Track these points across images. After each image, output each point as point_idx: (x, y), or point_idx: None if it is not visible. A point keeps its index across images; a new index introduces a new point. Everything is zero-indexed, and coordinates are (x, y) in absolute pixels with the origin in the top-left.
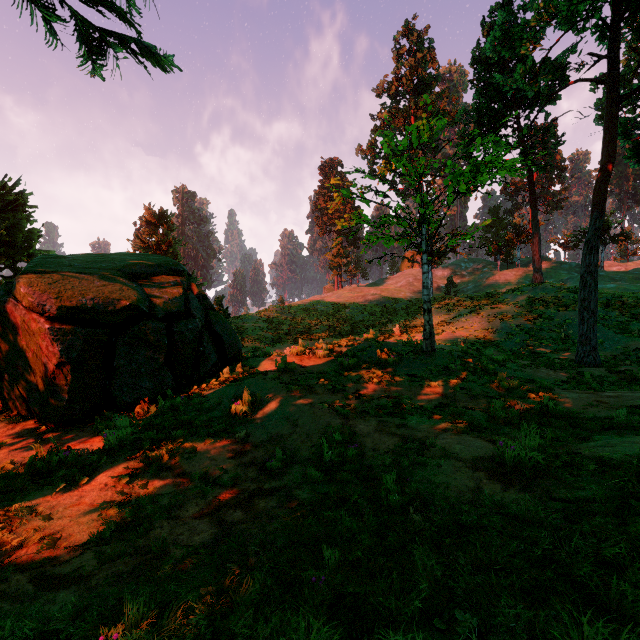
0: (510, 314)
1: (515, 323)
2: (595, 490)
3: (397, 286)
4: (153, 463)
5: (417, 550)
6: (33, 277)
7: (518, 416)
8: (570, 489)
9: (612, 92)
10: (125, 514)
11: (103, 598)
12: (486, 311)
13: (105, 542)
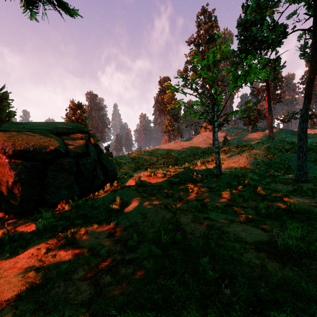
0: (258, 155)
1: (261, 159)
2: None
3: (198, 141)
4: (62, 240)
5: None
6: (0, 133)
7: (274, 212)
8: None
9: (315, 36)
10: (38, 276)
11: None
12: (245, 153)
13: (20, 299)
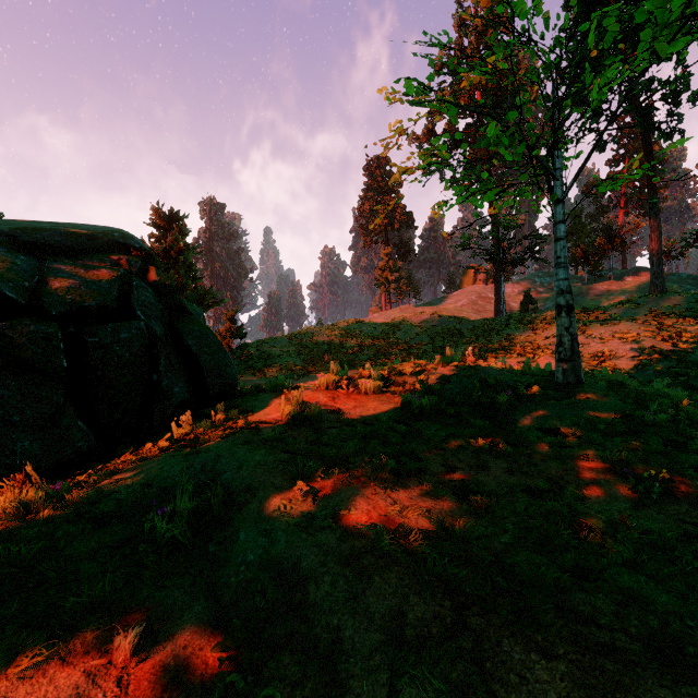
0: (634, 332)
1: (645, 344)
2: None
3: (457, 305)
4: None
5: None
6: None
7: None
8: None
9: None
10: None
11: None
12: (595, 328)
13: None
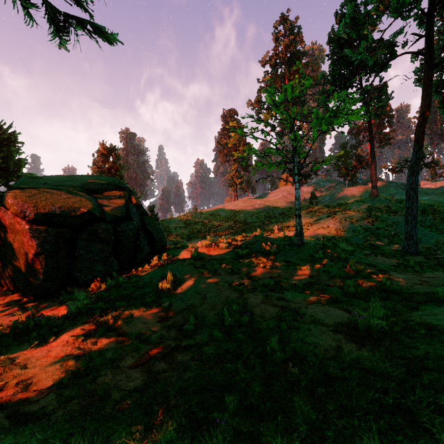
0: (355, 218)
1: (359, 224)
2: (427, 350)
3: (276, 198)
4: (102, 326)
5: (295, 397)
6: (18, 192)
7: (364, 292)
8: (408, 348)
9: (428, 61)
10: (80, 364)
11: (59, 432)
12: (338, 216)
13: (64, 386)
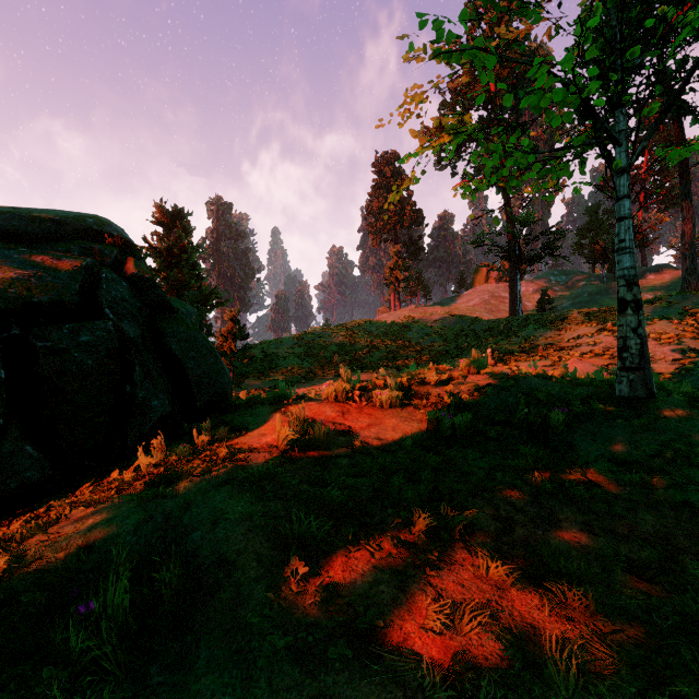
0: (671, 332)
1: (686, 346)
2: None
3: (469, 305)
4: None
5: None
6: None
7: None
8: None
9: None
10: None
11: None
12: None
13: None
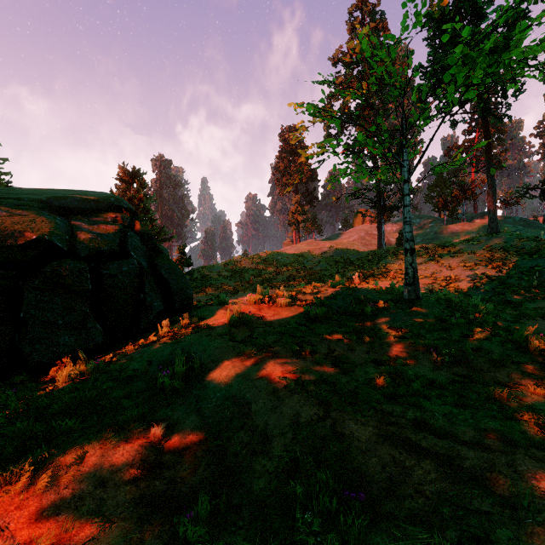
0: (472, 262)
1: (480, 271)
2: None
3: (350, 240)
4: None
5: None
6: None
7: None
8: None
9: None
10: None
11: None
12: (446, 259)
13: None
